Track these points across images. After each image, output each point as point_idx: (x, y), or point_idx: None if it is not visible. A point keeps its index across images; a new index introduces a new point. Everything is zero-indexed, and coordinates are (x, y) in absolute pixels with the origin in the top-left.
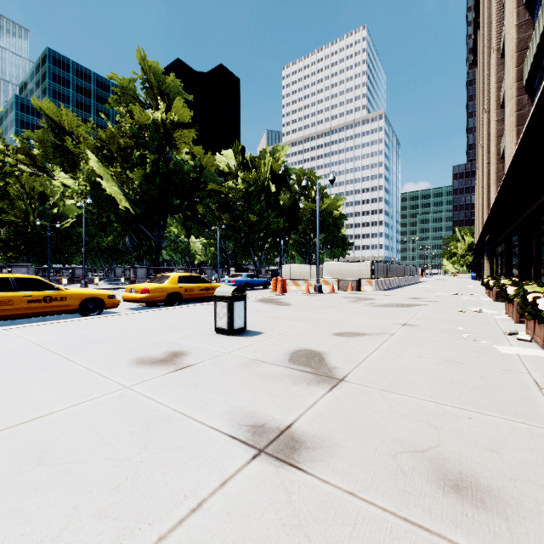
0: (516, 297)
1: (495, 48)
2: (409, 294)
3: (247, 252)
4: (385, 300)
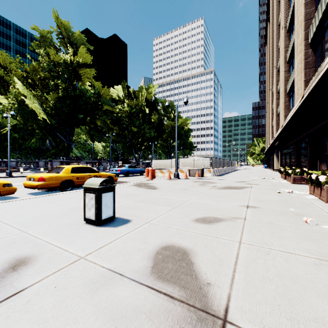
0: (326, 183)
1: (283, 26)
2: (235, 178)
3: (131, 151)
4: (222, 183)
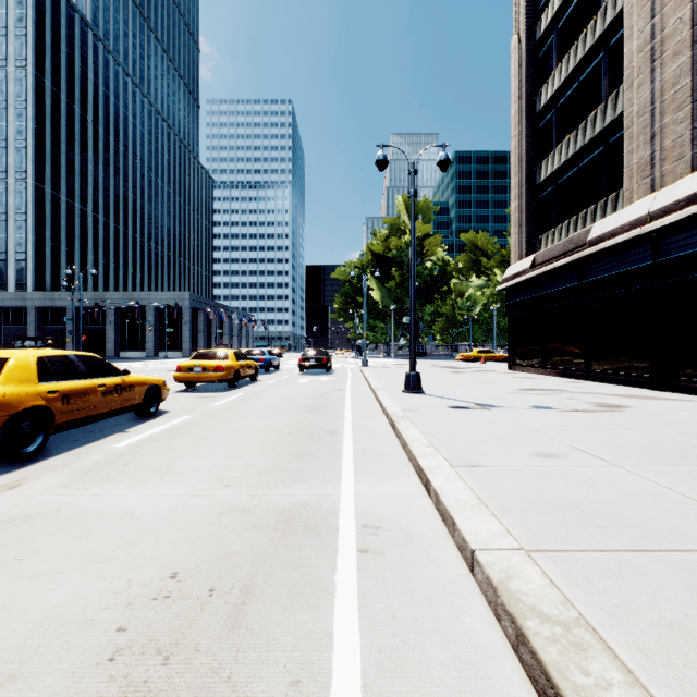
0: None
1: None
2: None
3: None
4: None
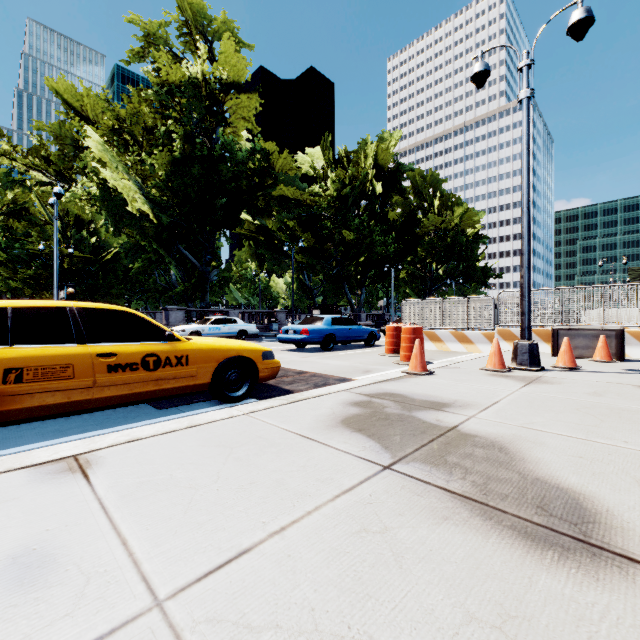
0: None
1: None
2: None
3: (341, 289)
4: None
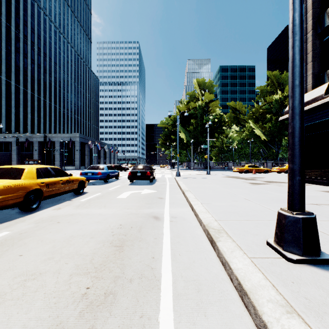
0: None
1: None
2: None
3: None
4: None
